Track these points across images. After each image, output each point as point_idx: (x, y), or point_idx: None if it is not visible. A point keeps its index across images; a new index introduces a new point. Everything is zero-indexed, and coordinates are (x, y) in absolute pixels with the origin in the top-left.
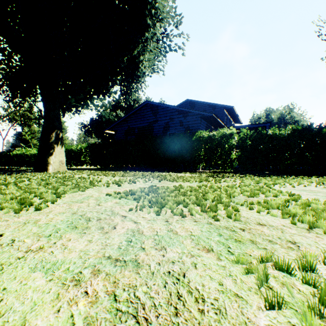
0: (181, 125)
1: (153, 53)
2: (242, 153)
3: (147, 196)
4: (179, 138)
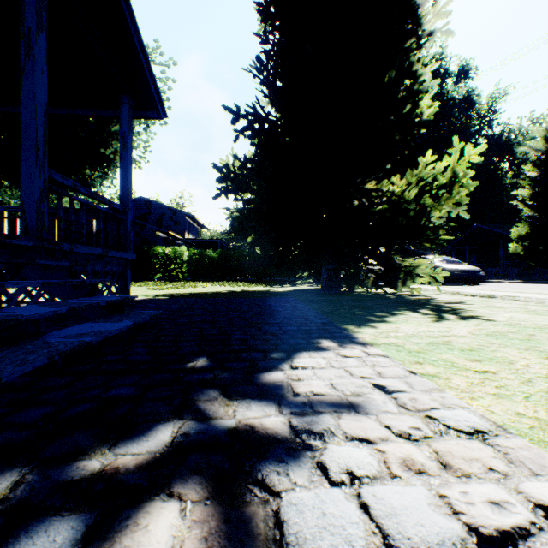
0: (138, 236)
1: (112, 176)
2: (190, 266)
3: (136, 285)
4: (137, 251)
